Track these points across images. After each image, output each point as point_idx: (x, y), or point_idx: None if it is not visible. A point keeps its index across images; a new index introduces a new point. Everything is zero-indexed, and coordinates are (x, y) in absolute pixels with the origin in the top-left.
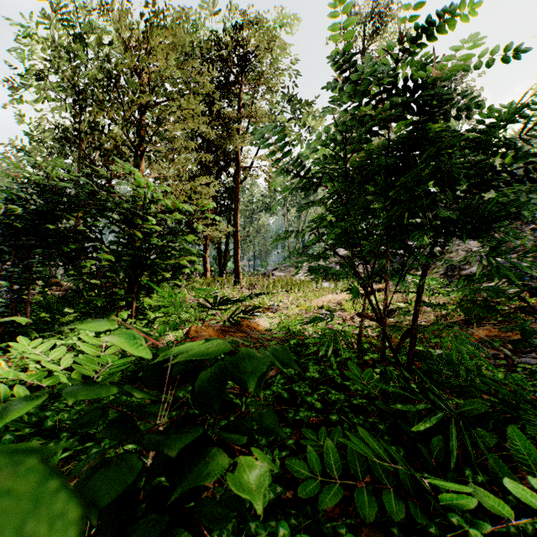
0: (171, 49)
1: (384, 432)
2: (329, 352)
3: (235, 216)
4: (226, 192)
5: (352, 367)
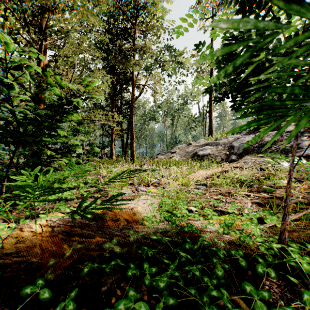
0: None
1: None
2: None
3: (131, 117)
4: (126, 103)
5: None
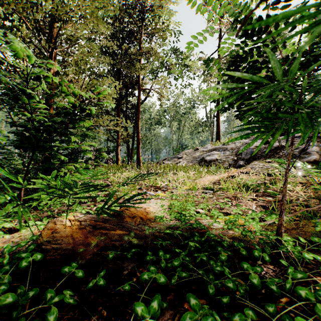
0: None
1: None
2: None
3: (137, 122)
4: (132, 108)
5: None
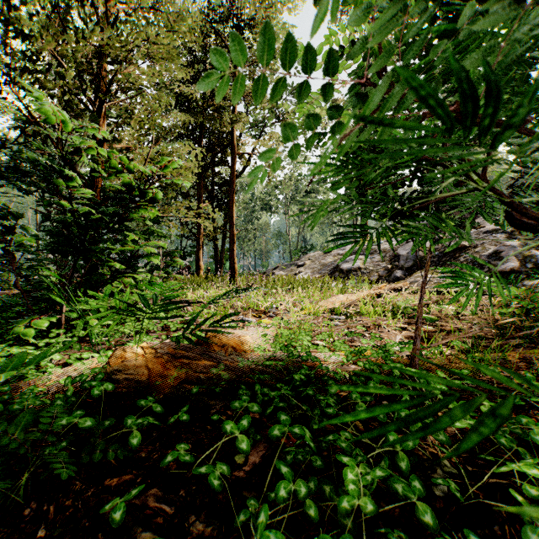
0: None
1: None
2: None
3: (230, 208)
4: (222, 184)
5: None
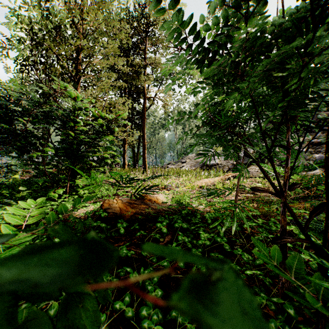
0: (98, 10)
1: (297, 319)
2: (233, 229)
3: (143, 129)
4: (137, 114)
5: (257, 244)
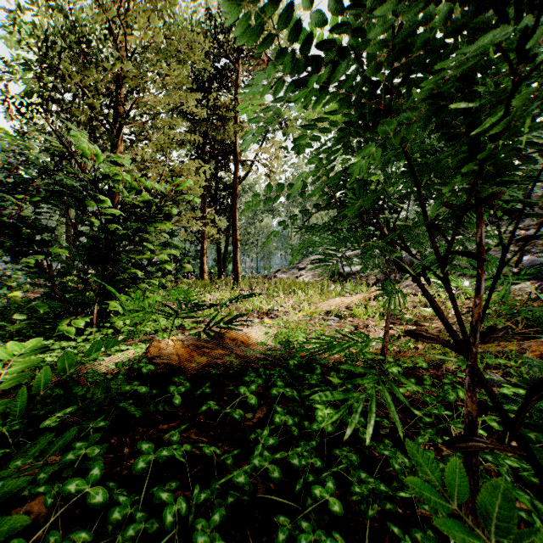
0: (153, 11)
1: None
2: (367, 429)
3: (234, 214)
4: (225, 189)
5: (418, 457)
